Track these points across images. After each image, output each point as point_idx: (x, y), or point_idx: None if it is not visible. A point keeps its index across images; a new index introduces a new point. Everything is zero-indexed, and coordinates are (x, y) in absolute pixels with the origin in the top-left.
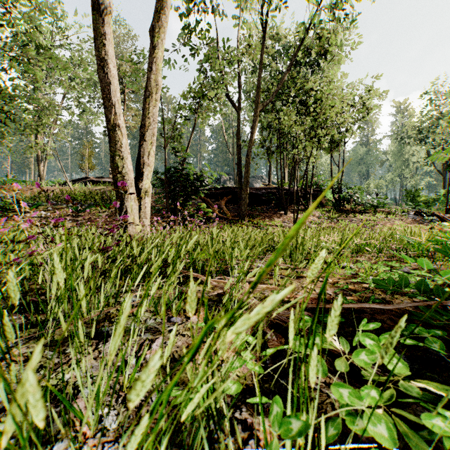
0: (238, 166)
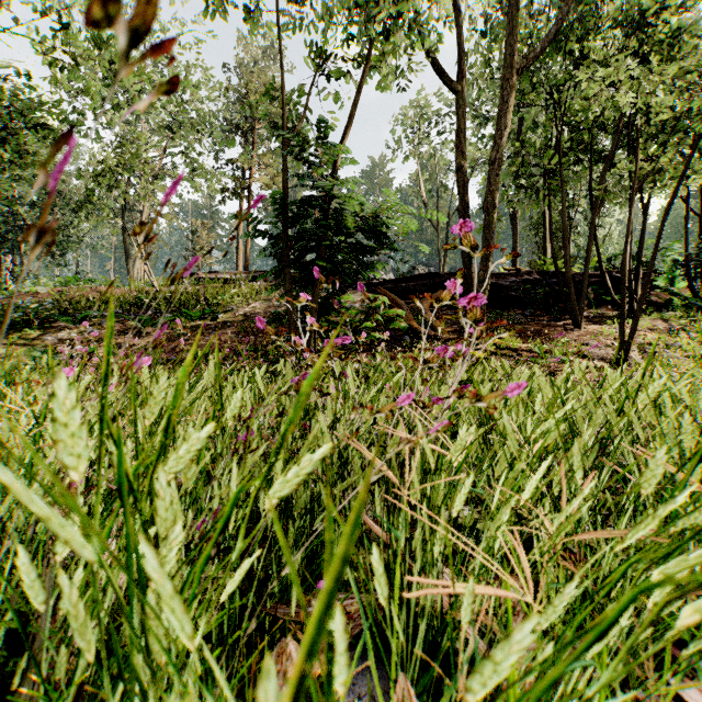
0: (463, 217)
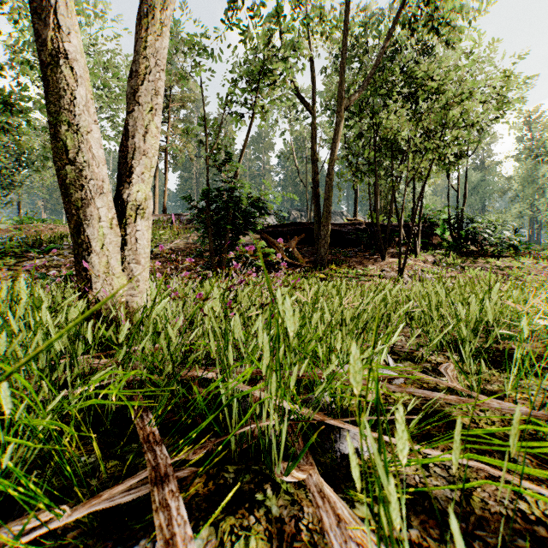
0: (314, 191)
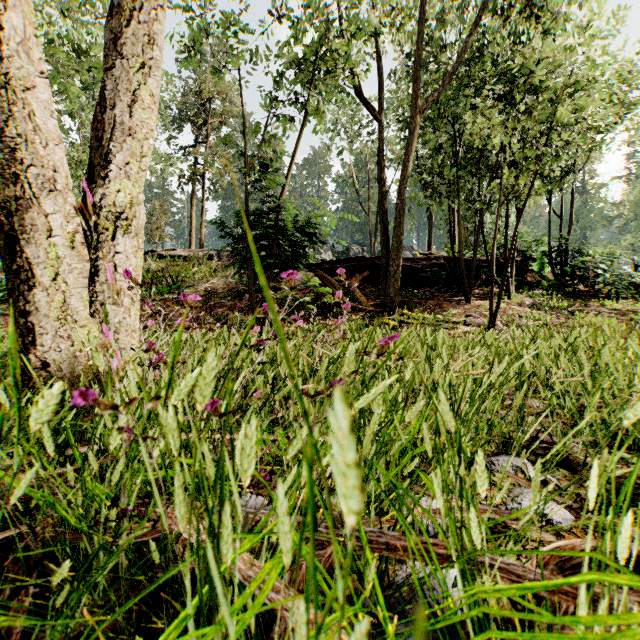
0: (381, 217)
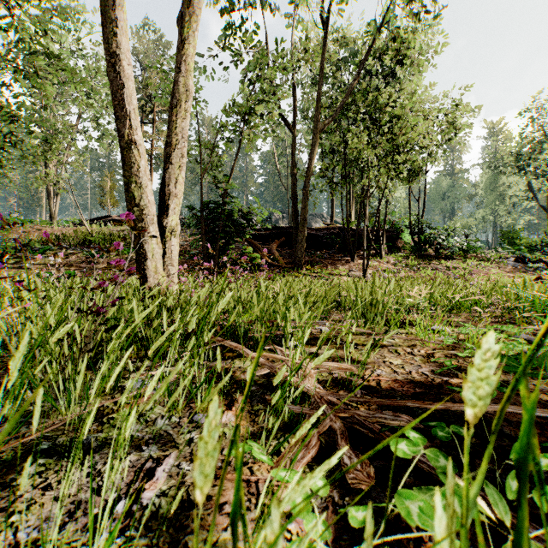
0: (293, 201)
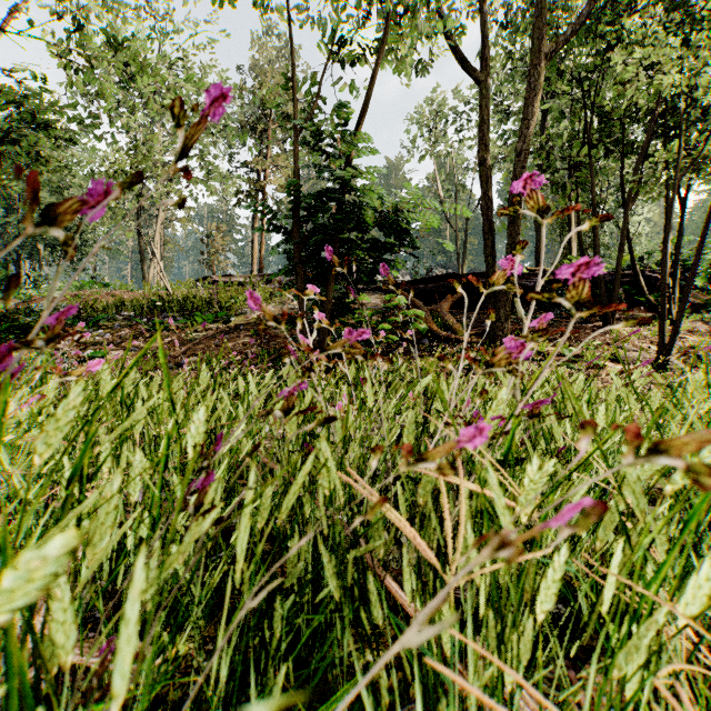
0: (486, 213)
